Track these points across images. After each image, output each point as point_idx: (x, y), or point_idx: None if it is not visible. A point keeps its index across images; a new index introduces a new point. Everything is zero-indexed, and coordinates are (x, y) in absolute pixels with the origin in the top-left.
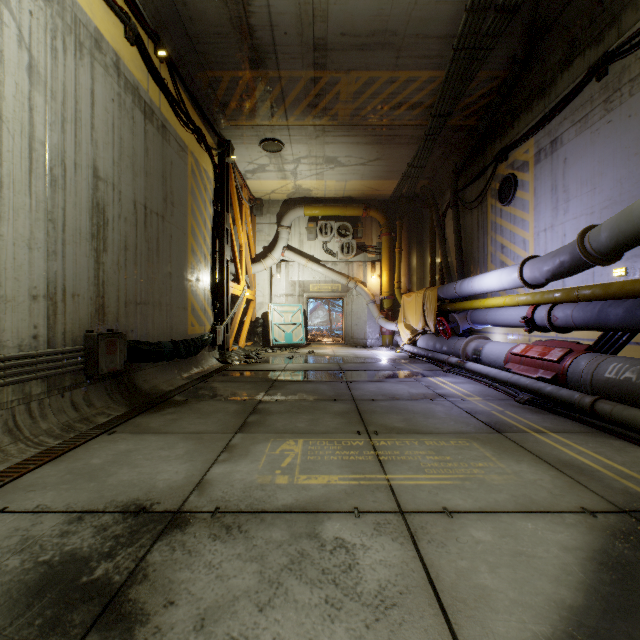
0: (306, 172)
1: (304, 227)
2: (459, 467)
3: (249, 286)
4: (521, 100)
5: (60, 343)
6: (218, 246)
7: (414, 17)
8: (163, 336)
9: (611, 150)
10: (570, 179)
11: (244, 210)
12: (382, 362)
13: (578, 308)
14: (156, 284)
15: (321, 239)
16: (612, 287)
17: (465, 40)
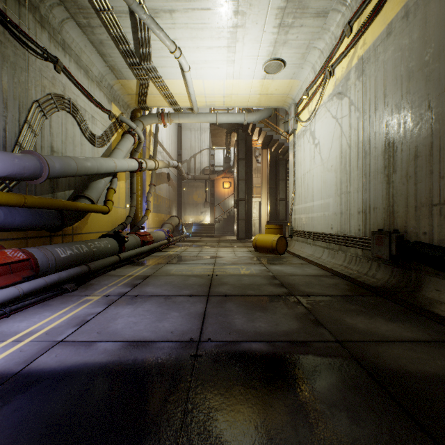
0: None
1: None
2: (190, 268)
3: None
4: None
5: (368, 234)
6: None
7: None
8: None
9: None
10: None
11: None
12: None
13: None
14: None
15: None
16: (51, 201)
17: None
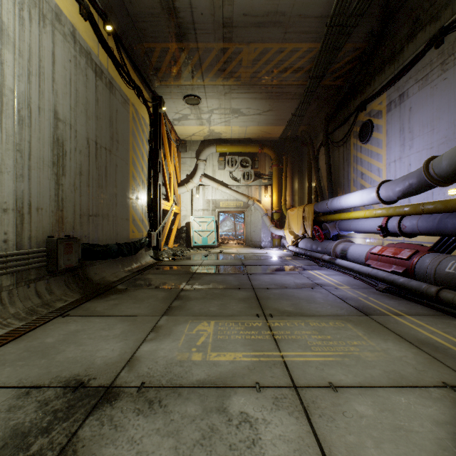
0: (217, 120)
1: (216, 160)
2: (338, 345)
3: (176, 203)
4: (376, 65)
5: (26, 246)
6: (153, 174)
7: (298, 1)
8: (110, 240)
9: (446, 100)
10: (414, 123)
11: (172, 148)
12: (273, 259)
13: (422, 219)
14: (105, 201)
15: (228, 169)
16: (451, 203)
17: (336, 19)
